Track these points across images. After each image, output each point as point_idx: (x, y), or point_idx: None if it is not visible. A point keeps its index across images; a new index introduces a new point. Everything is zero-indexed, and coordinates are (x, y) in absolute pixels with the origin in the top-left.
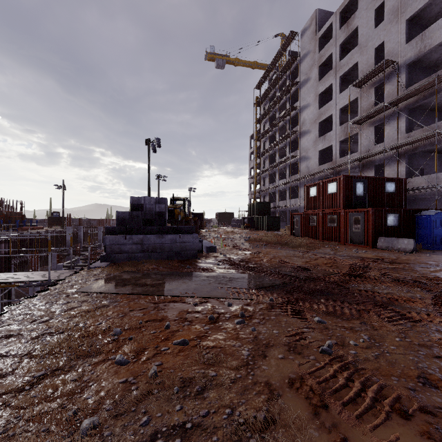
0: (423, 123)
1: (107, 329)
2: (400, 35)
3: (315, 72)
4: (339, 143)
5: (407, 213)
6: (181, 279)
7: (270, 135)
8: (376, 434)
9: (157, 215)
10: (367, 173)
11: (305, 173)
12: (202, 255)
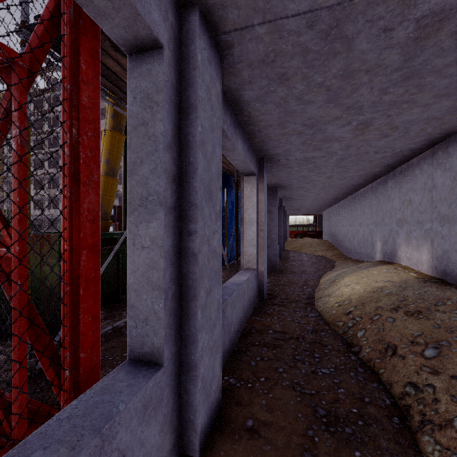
0: None
1: None
2: None
3: None
4: None
5: None
6: None
7: None
8: None
9: None
10: (115, 200)
11: None
12: None
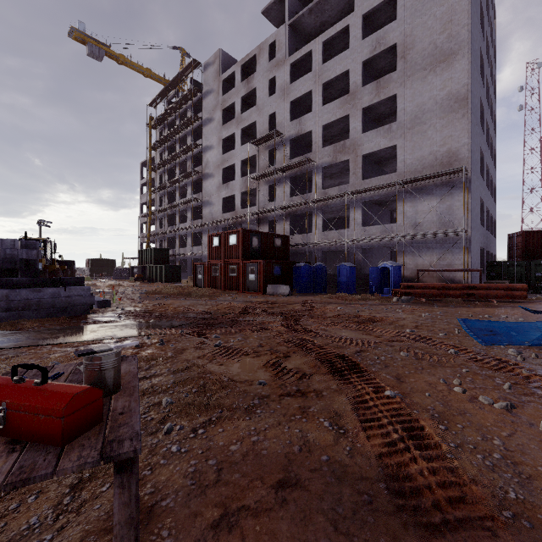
0: (302, 190)
1: (43, 363)
2: (287, 113)
3: (219, 114)
4: (241, 195)
5: (288, 265)
6: (87, 330)
7: (168, 167)
8: (234, 360)
9: (23, 264)
10: (263, 226)
11: (209, 219)
12: (94, 311)
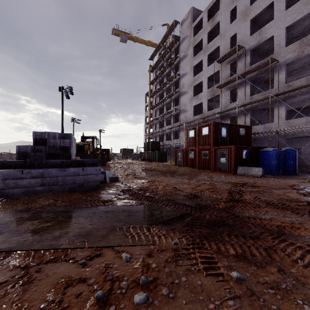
0: (259, 90)
1: None
2: (247, 30)
3: (191, 50)
4: (207, 101)
5: (255, 149)
6: (76, 217)
7: (160, 93)
8: None
9: (61, 150)
10: (225, 122)
11: (184, 121)
12: (105, 185)
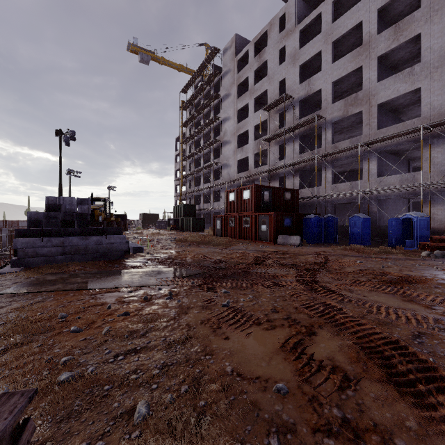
0: (310, 147)
1: (52, 315)
2: (296, 77)
3: (235, 89)
4: (253, 156)
5: (298, 217)
6: (113, 275)
7: (195, 139)
8: (243, 332)
9: (78, 217)
10: (274, 183)
11: (227, 179)
12: (129, 256)
